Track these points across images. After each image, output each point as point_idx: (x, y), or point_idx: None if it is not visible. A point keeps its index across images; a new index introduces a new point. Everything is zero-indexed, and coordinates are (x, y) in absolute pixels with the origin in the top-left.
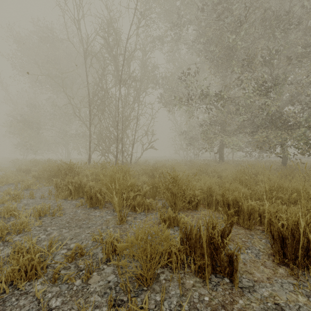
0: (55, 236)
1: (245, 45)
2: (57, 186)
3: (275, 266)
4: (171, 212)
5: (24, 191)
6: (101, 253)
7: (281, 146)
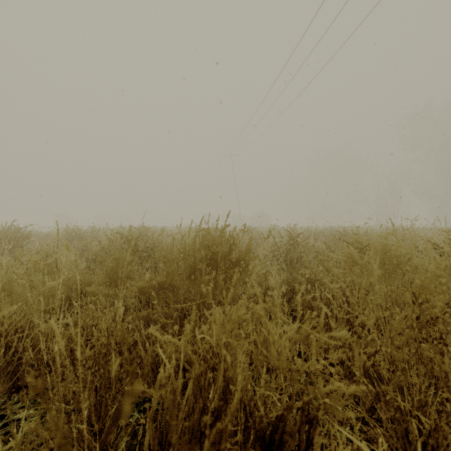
0: None
1: None
2: None
3: None
4: None
5: None
6: None
7: None
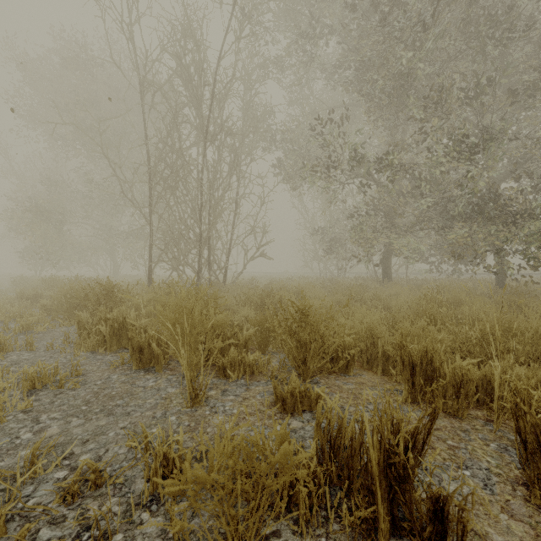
0: (51, 436)
1: (432, 70)
2: (80, 327)
3: (533, 514)
4: (297, 381)
5: (20, 335)
6: (143, 479)
7: (497, 251)
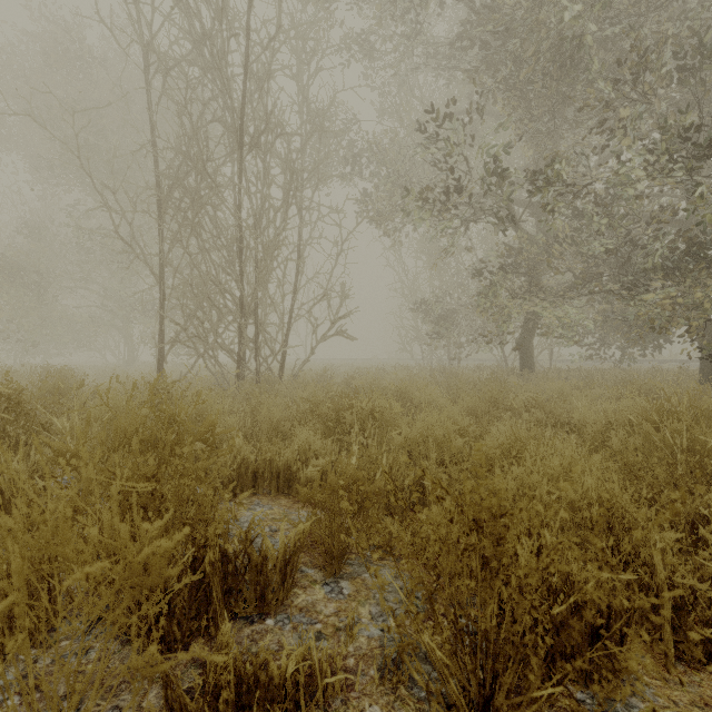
0: None
1: (617, 30)
2: None
3: None
4: None
5: None
6: None
7: None
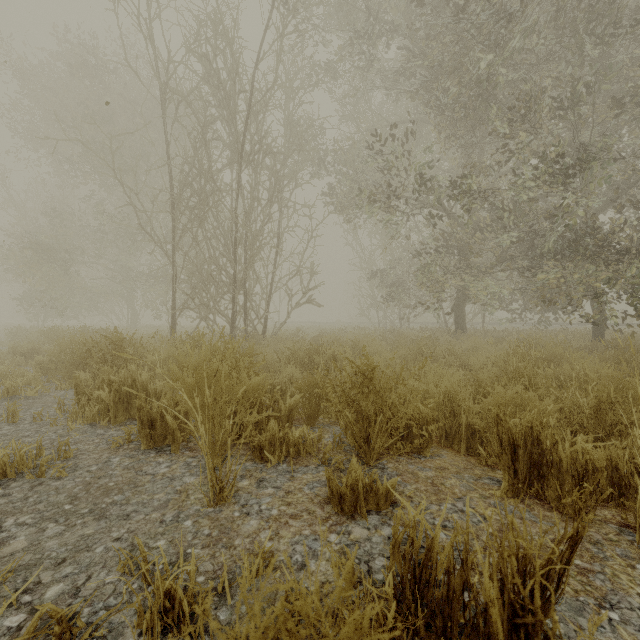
0: (13, 553)
1: (517, 75)
2: (79, 392)
3: None
4: (359, 471)
5: (3, 401)
6: (136, 628)
7: (597, 296)
